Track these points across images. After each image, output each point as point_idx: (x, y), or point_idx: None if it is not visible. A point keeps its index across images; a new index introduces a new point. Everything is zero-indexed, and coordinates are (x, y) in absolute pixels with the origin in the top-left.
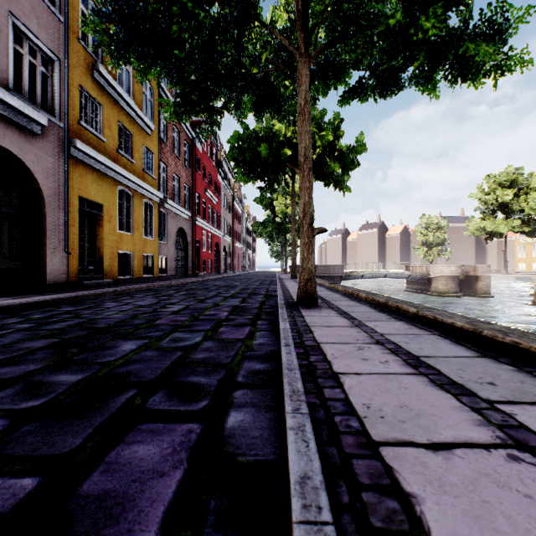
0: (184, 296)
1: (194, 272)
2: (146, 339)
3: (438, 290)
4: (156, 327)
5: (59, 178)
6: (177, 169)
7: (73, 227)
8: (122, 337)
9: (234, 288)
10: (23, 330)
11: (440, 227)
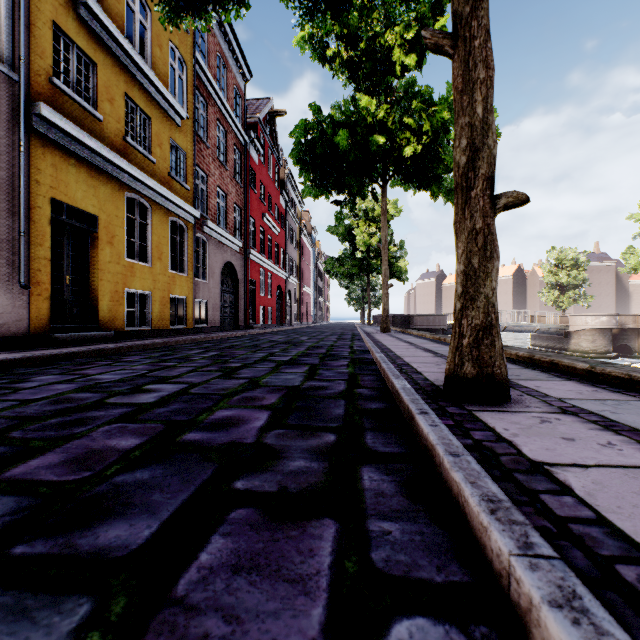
0: (207, 359)
1: (248, 323)
2: None
3: (581, 348)
4: None
5: (9, 164)
6: (222, 182)
7: (39, 246)
8: None
9: (298, 346)
10: None
11: (578, 263)
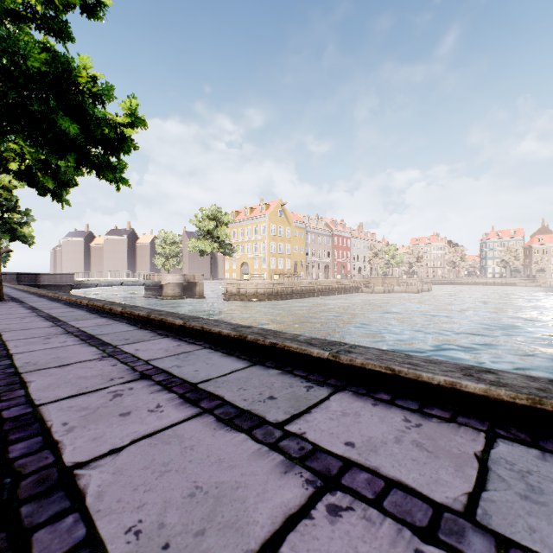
0: None
1: None
2: None
3: (168, 294)
4: None
5: None
6: None
7: None
8: None
9: None
10: None
11: (176, 242)
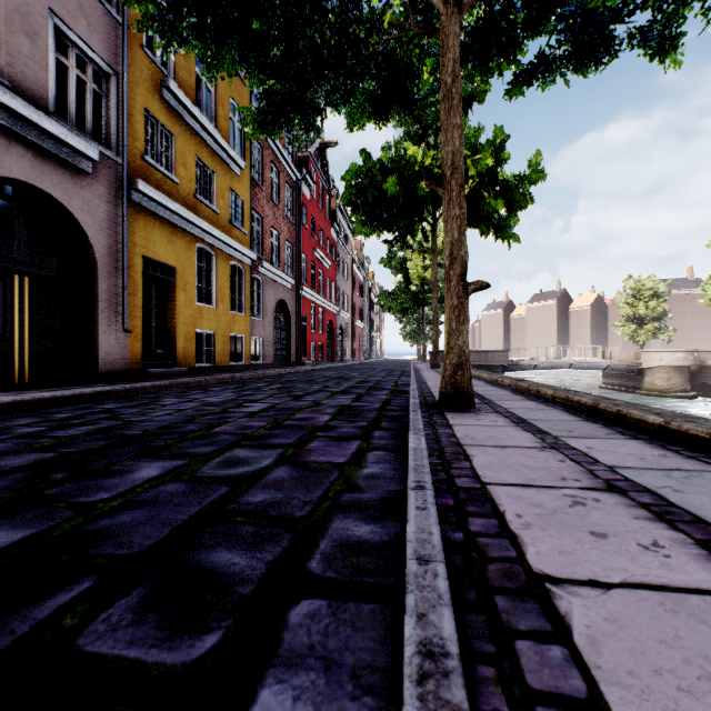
0: (276, 390)
1: (299, 359)
2: (183, 459)
3: (655, 387)
4: (211, 437)
5: (115, 232)
6: (276, 222)
7: (135, 297)
8: (149, 454)
9: (349, 380)
10: (21, 436)
11: (657, 294)
